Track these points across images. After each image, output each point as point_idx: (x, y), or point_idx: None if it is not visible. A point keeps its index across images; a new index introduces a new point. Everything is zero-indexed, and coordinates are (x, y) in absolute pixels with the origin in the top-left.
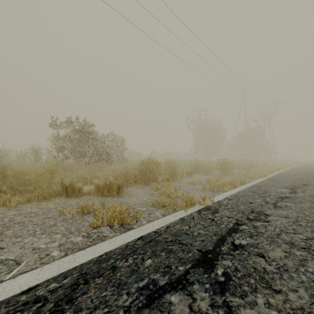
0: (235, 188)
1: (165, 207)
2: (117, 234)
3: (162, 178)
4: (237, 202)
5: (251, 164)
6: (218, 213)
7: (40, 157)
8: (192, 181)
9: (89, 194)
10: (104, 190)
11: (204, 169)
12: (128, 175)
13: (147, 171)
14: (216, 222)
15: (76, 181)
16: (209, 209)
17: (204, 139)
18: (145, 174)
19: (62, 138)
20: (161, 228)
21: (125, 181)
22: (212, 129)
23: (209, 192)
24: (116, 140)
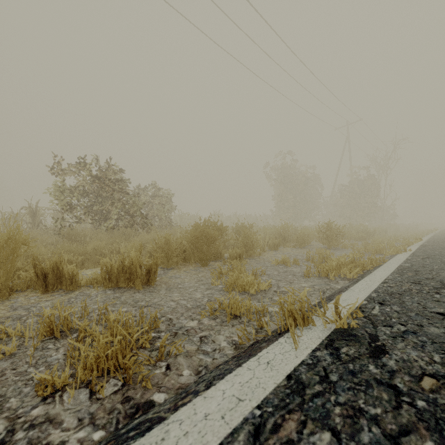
0: (370, 274)
1: (237, 318)
2: (93, 439)
3: (229, 253)
4: (408, 313)
5: (366, 232)
6: (390, 355)
7: (41, 220)
8: (281, 259)
9: (92, 285)
10: (120, 277)
11: (297, 239)
12: (171, 248)
13: (205, 242)
14: (417, 409)
15: (83, 258)
16: (354, 335)
17: (291, 195)
18: (201, 248)
19: (70, 190)
20: (233, 443)
21: (166, 260)
22: (302, 180)
23: (318, 279)
24: (158, 194)
